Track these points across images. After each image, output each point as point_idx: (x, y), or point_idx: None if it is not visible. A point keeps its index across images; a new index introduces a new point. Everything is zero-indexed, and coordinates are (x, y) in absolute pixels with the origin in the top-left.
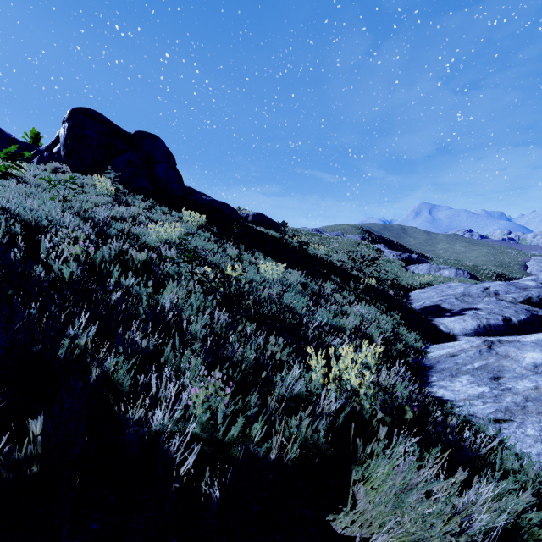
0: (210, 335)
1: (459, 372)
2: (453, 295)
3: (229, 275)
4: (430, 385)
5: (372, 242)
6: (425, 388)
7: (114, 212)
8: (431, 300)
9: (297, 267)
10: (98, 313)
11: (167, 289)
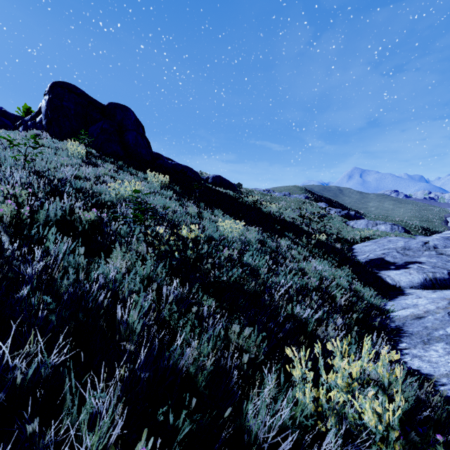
0: (155, 320)
1: (431, 338)
2: (394, 248)
3: (184, 237)
4: (402, 353)
5: (314, 201)
6: None
7: (79, 172)
8: (374, 253)
9: (254, 223)
10: None
11: (114, 253)
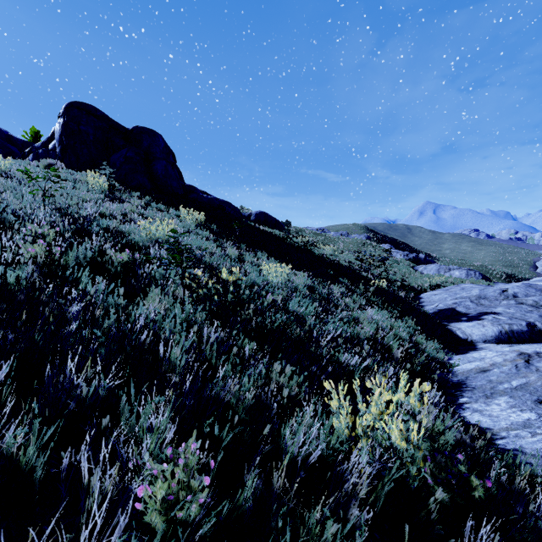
0: (196, 360)
1: (494, 392)
2: (468, 297)
3: (224, 280)
4: (462, 408)
5: (377, 242)
6: (456, 411)
7: (103, 209)
8: (444, 303)
9: (303, 268)
10: (34, 338)
11: (149, 296)
